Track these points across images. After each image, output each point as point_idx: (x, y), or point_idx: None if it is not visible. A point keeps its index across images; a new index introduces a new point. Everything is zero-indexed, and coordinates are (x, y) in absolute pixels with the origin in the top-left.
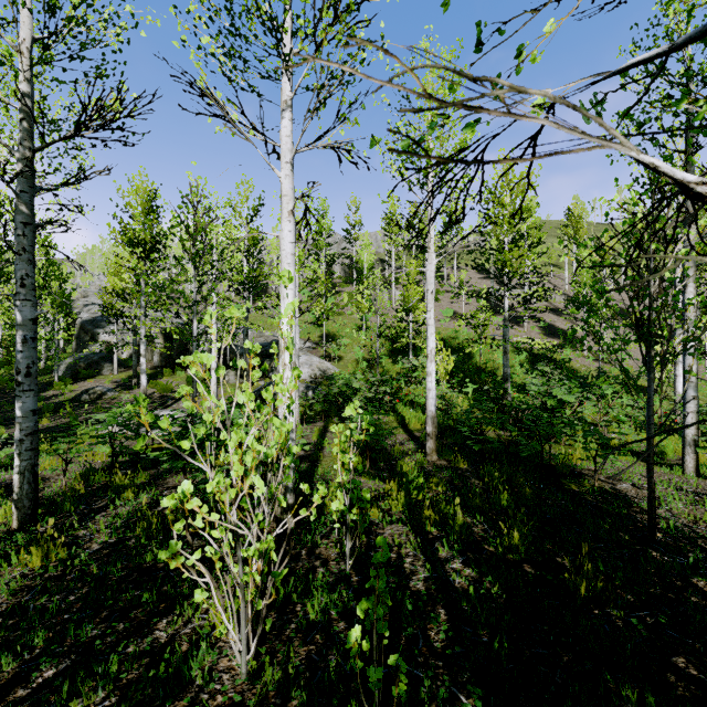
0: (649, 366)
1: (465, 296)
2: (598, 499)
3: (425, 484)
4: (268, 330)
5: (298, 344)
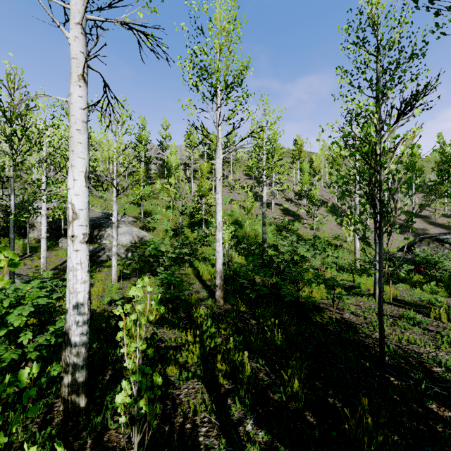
0: (380, 234)
1: (237, 189)
2: (337, 329)
3: (217, 333)
4: (100, 208)
5: (116, 217)
